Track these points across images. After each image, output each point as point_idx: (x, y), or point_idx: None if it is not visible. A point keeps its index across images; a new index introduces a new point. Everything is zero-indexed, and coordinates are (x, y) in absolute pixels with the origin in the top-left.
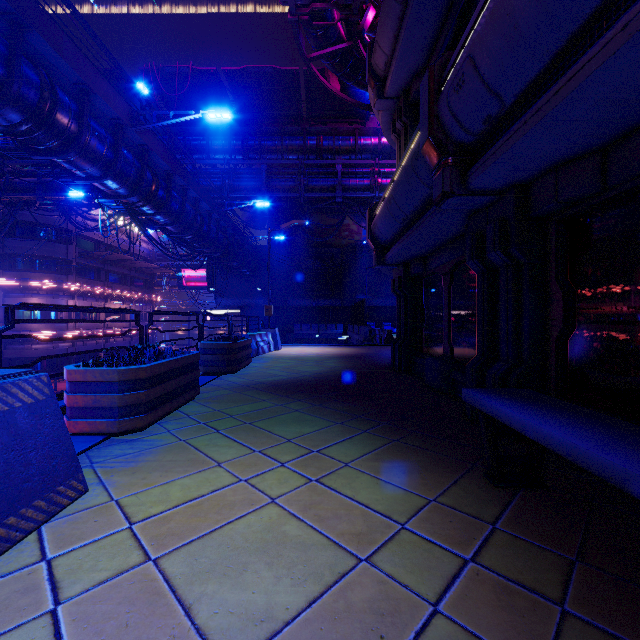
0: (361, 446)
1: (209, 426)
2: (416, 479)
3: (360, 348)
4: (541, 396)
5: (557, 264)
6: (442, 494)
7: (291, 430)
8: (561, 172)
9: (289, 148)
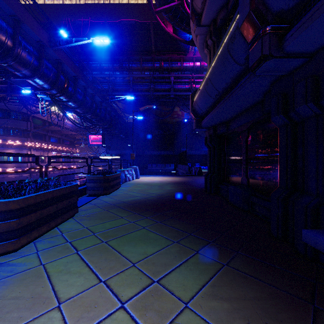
0: (197, 273)
1: (72, 245)
2: None
3: (184, 177)
4: None
5: None
6: None
7: (137, 250)
8: None
9: (145, 68)
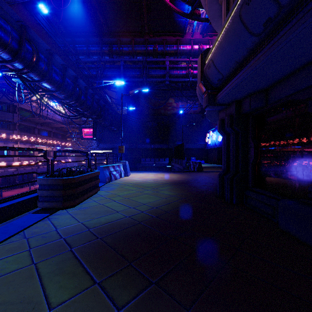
0: None
1: None
2: None
3: (182, 174)
4: None
5: None
6: None
7: None
8: None
9: (137, 51)
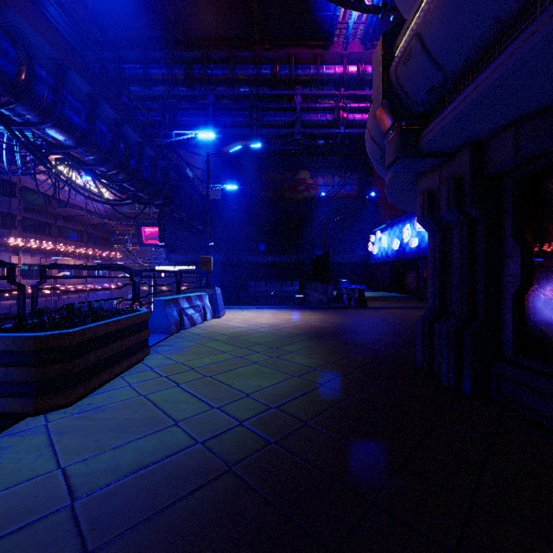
0: None
1: None
2: None
3: (329, 313)
4: None
5: None
6: None
7: None
8: None
9: (240, 77)
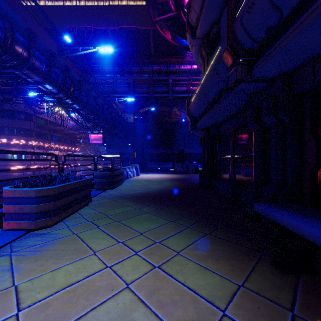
0: (187, 238)
1: (93, 223)
2: (226, 266)
3: (181, 175)
4: (312, 210)
5: (311, 123)
6: (246, 280)
7: (143, 226)
8: (318, 62)
9: (144, 71)
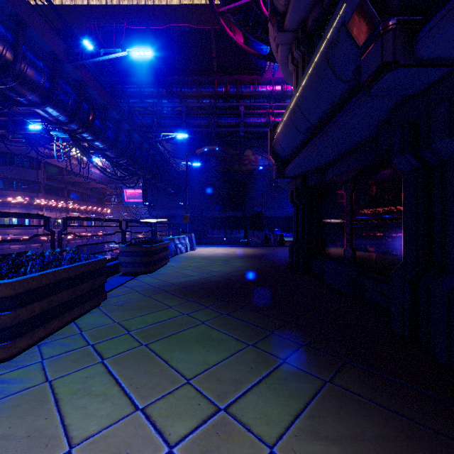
0: (285, 395)
1: (96, 350)
2: None
3: (259, 249)
4: None
5: None
6: None
7: (193, 359)
8: None
9: (203, 94)
